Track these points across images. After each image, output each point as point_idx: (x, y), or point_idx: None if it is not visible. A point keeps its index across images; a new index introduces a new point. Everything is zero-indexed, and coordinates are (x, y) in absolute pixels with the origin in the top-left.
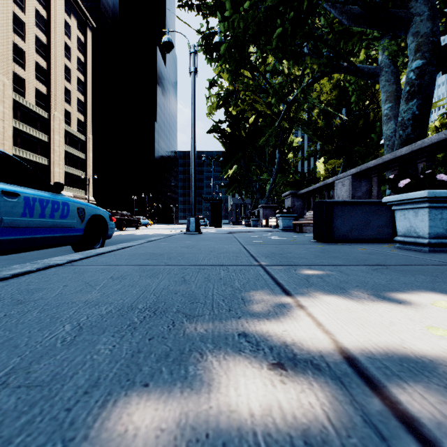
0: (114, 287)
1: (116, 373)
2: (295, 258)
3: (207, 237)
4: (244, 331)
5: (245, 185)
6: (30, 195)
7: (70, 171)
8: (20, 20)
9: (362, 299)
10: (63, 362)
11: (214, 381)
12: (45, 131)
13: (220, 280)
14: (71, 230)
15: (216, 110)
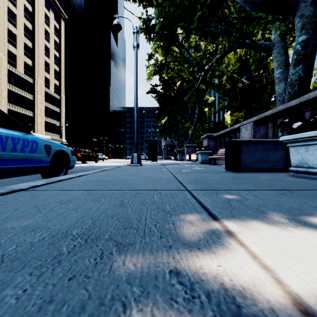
0: (58, 211)
1: None
2: (214, 183)
3: (146, 168)
4: (175, 266)
5: (174, 131)
6: (3, 134)
7: (49, 121)
8: (13, 13)
9: (286, 224)
10: None
11: None
12: (30, 92)
13: (153, 204)
14: (39, 162)
15: (153, 75)
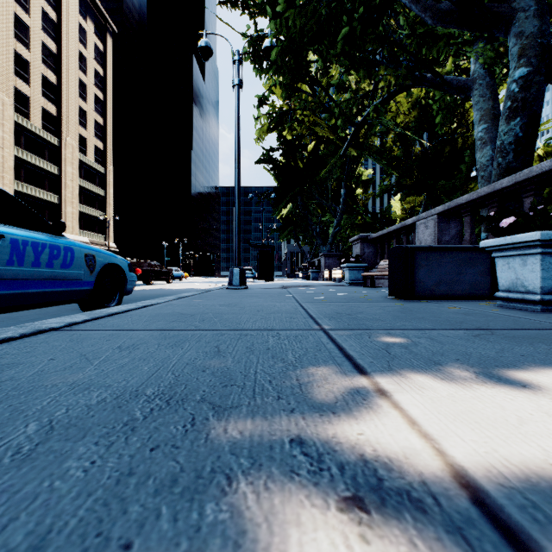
0: (119, 361)
1: (83, 518)
2: (367, 319)
3: (255, 293)
4: (298, 434)
5: (303, 228)
6: (19, 237)
7: (85, 211)
8: (24, 24)
9: (469, 381)
10: (0, 496)
11: (245, 537)
12: (54, 161)
13: (267, 351)
14: (77, 283)
15: (267, 133)
